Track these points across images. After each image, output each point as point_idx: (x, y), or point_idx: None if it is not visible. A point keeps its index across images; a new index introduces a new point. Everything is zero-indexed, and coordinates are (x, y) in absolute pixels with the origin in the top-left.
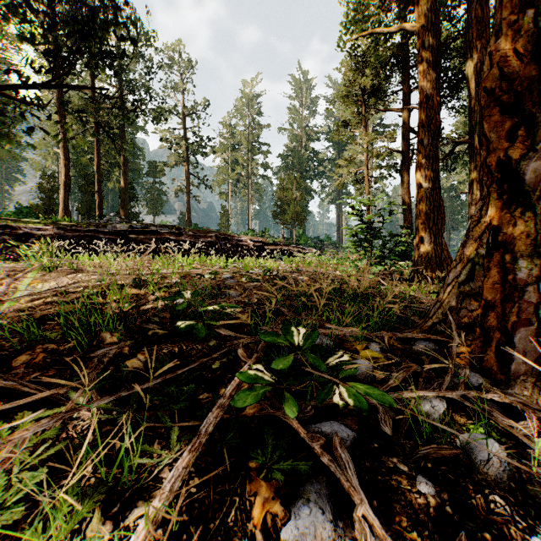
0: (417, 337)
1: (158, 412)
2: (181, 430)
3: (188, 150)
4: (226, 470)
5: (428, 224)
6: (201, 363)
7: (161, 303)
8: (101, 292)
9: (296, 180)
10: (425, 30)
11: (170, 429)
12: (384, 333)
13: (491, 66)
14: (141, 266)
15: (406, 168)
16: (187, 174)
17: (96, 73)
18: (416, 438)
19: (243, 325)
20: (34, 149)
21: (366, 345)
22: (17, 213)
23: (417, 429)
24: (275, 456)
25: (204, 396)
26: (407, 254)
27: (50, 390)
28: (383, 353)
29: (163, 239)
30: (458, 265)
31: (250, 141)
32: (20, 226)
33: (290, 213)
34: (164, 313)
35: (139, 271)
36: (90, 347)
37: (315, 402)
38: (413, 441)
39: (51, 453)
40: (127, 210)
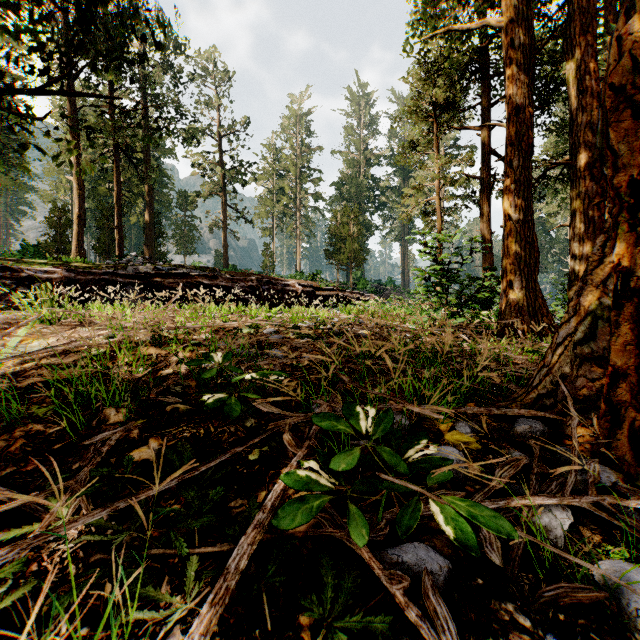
0: (519, 414)
1: (171, 532)
2: (202, 560)
3: (224, 178)
4: (265, 628)
5: (519, 265)
6: (234, 453)
7: (186, 367)
8: (110, 352)
9: (353, 213)
10: (515, 26)
11: (186, 559)
12: (475, 408)
13: (619, 55)
14: (163, 318)
15: (485, 198)
16: (223, 206)
17: (116, 86)
18: (535, 568)
19: (291, 396)
20: (27, 171)
21: (452, 424)
22: (23, 252)
23: (534, 553)
24: (337, 606)
25: (237, 504)
26: (489, 302)
27: (26, 493)
28: (475, 436)
29: (194, 283)
30: (572, 318)
31: (299, 167)
32: (23, 267)
33: (346, 252)
34: (188, 380)
35: (161, 325)
36: (87, 428)
37: (391, 514)
38: (532, 574)
39: (7, 604)
40: (152, 248)
